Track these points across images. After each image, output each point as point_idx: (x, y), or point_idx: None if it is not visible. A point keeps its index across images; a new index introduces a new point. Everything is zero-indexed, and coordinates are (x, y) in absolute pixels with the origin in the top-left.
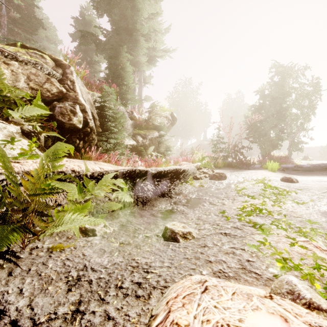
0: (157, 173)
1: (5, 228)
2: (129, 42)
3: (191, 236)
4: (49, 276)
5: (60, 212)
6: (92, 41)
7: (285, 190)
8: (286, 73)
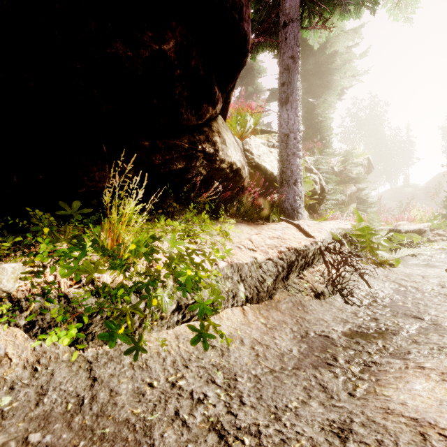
0: (404, 233)
1: (381, 251)
2: (319, 87)
3: None
4: (403, 275)
5: None
6: None
7: None
8: None
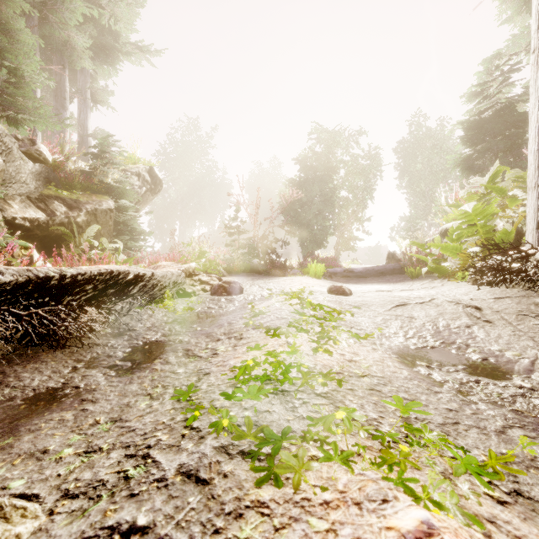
0: (27, 284)
1: None
2: None
3: None
4: None
5: None
6: None
7: (336, 310)
8: (333, 140)
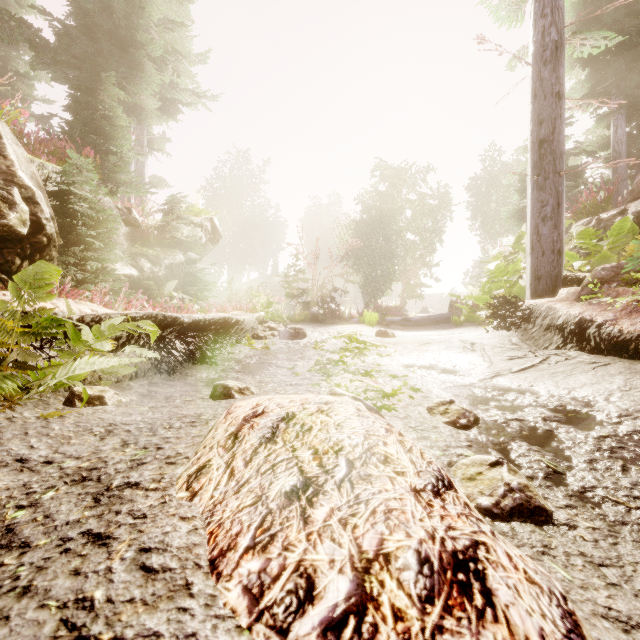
0: (192, 324)
1: None
2: (118, 63)
3: (249, 392)
4: (63, 435)
5: (47, 369)
6: (22, 36)
7: (375, 345)
8: (398, 178)
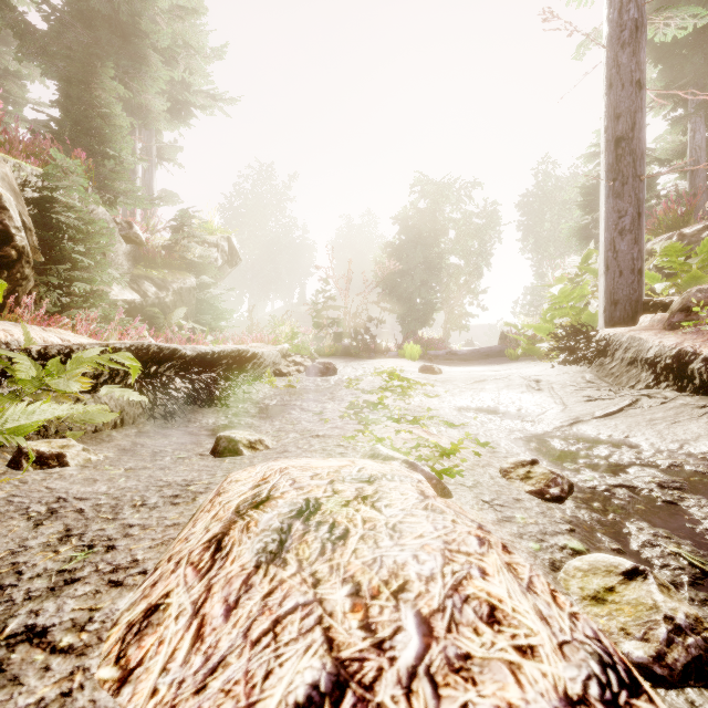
0: (197, 357)
1: None
2: (119, 55)
3: (263, 446)
4: None
5: None
6: (4, 20)
7: (420, 383)
8: (441, 194)
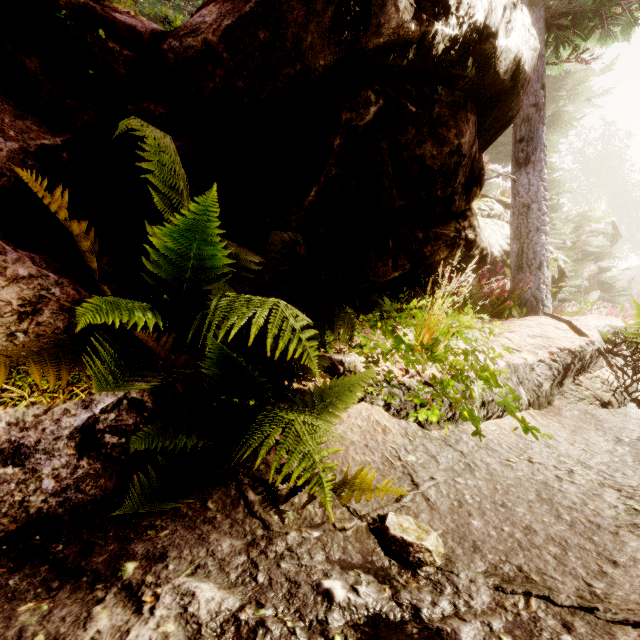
0: None
1: None
2: None
3: None
4: None
5: None
6: None
7: None
8: None
